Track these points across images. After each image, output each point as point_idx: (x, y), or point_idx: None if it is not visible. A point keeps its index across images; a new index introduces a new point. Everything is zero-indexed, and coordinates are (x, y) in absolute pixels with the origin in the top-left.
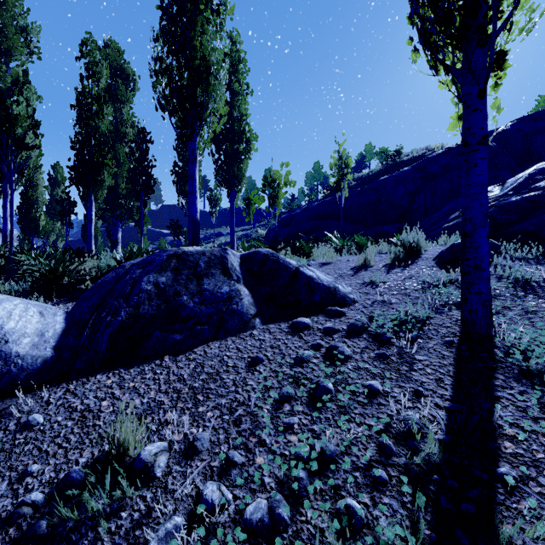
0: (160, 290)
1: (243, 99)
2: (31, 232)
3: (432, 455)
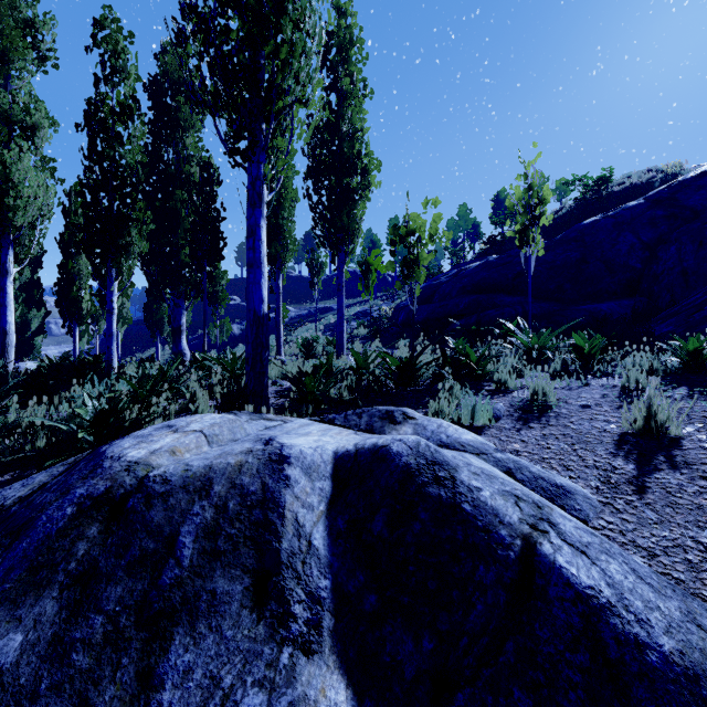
0: None
1: (357, 103)
2: (72, 318)
3: None
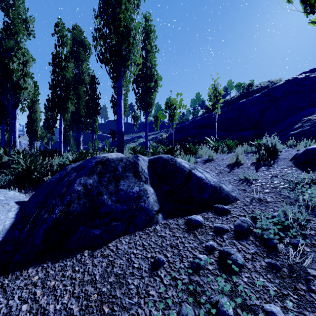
0: (87, 191)
1: (152, 54)
2: (33, 138)
3: None
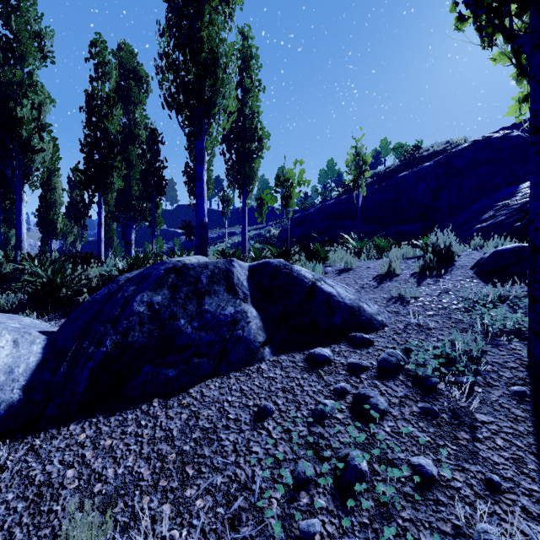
0: (154, 312)
1: (254, 96)
2: (49, 235)
3: None
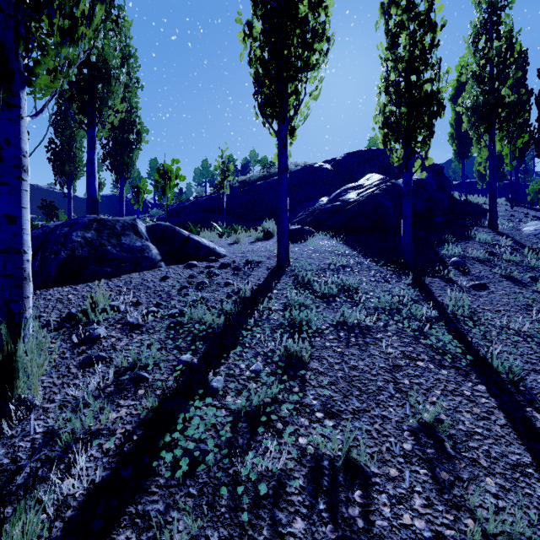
0: (89, 242)
1: (133, 92)
2: None
3: (247, 296)
